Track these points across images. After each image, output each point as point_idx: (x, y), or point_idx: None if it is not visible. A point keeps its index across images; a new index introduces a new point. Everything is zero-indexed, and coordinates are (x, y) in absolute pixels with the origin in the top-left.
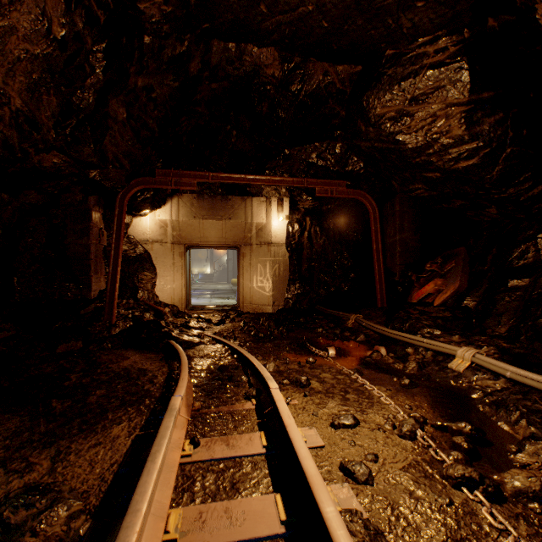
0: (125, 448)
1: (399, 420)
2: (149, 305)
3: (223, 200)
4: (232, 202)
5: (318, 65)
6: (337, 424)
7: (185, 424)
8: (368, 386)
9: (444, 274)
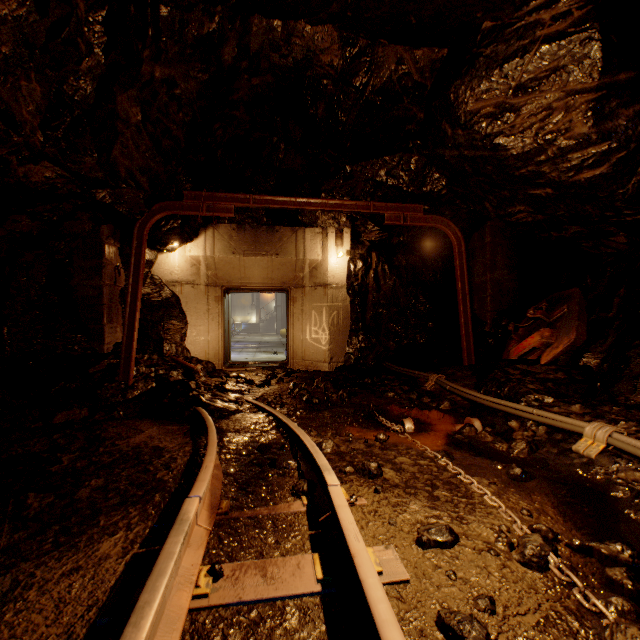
0: (114, 577)
1: (516, 535)
2: (177, 361)
3: (269, 231)
4: (280, 234)
5: (389, 50)
6: (426, 541)
7: (203, 540)
8: (464, 477)
9: (552, 323)
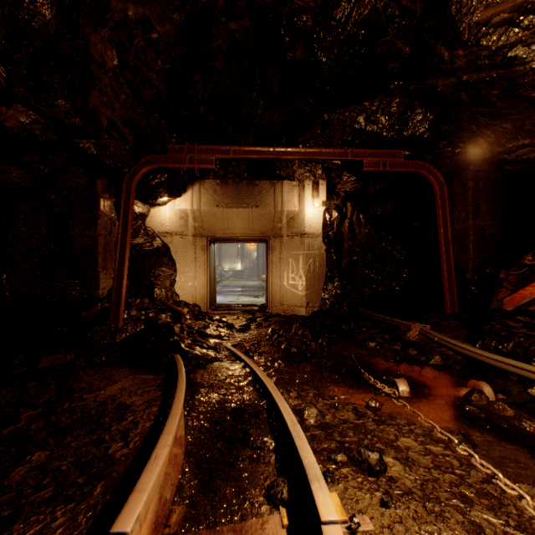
0: None
1: None
2: (166, 305)
3: (250, 185)
4: (259, 188)
5: None
6: None
7: None
8: (504, 484)
9: None
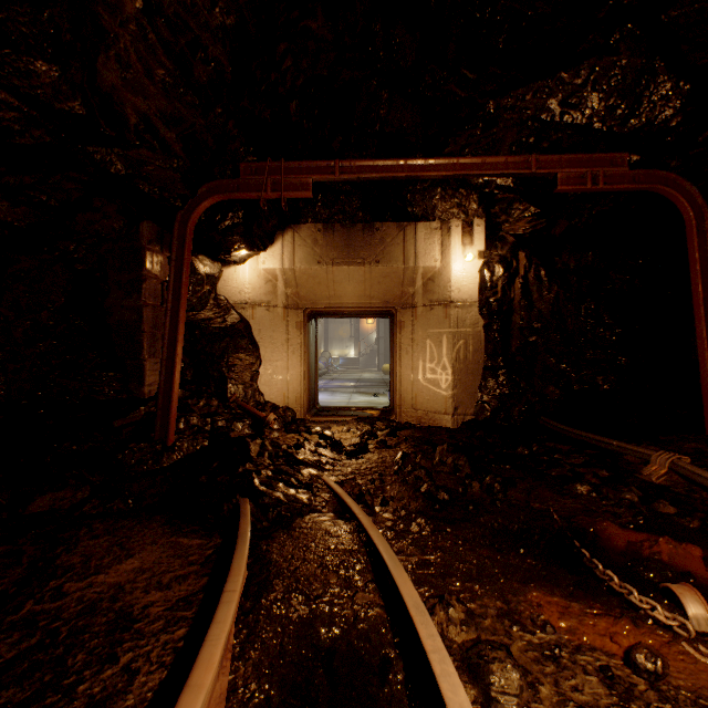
0: None
1: None
2: (244, 408)
3: (367, 230)
4: (381, 234)
5: None
6: None
7: None
8: None
9: None
